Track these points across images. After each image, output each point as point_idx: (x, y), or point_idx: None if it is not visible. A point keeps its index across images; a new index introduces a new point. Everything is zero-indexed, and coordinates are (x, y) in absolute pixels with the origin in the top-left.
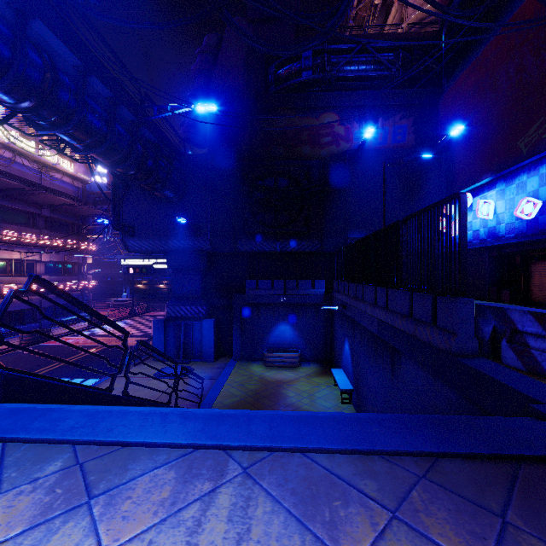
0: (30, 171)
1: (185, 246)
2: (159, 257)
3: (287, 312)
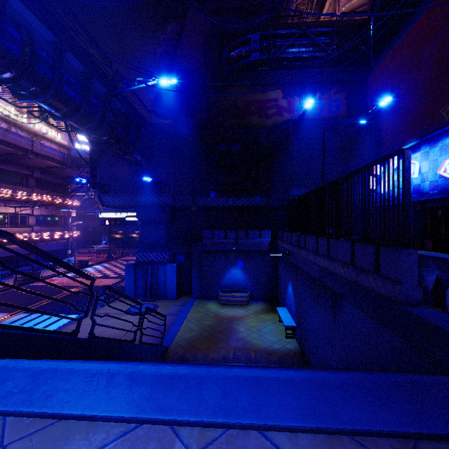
0: (23, 139)
1: (152, 201)
2: (131, 211)
3: (239, 258)
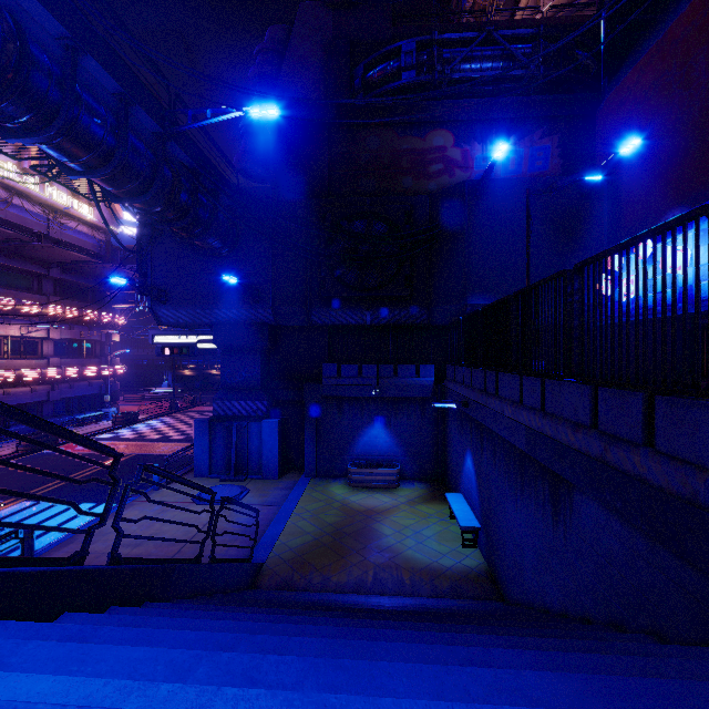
0: (33, 216)
1: (238, 316)
2: (205, 332)
3: (381, 410)
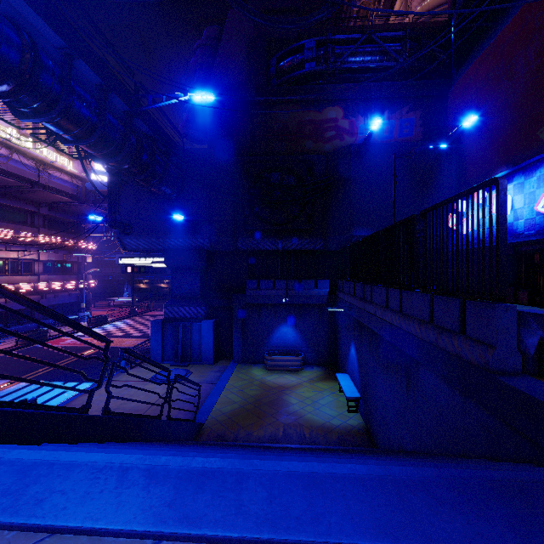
0: (27, 168)
1: (183, 244)
2: (158, 256)
3: (290, 313)
